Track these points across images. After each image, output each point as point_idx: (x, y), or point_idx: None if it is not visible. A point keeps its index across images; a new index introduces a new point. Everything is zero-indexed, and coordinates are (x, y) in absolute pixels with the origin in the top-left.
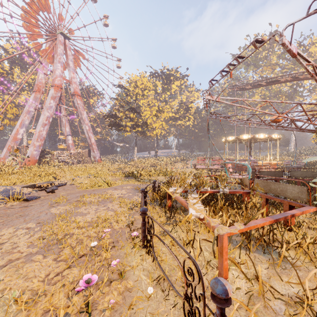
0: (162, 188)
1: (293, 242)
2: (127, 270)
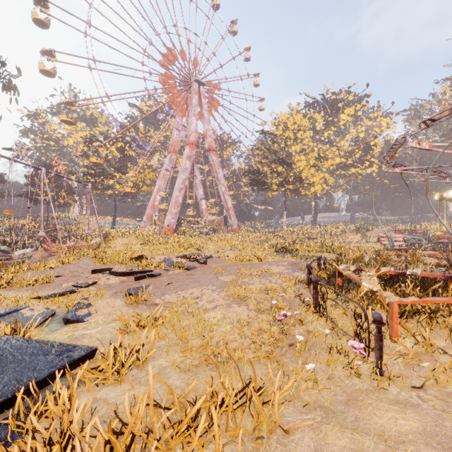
0: (328, 267)
1: None
2: (304, 323)
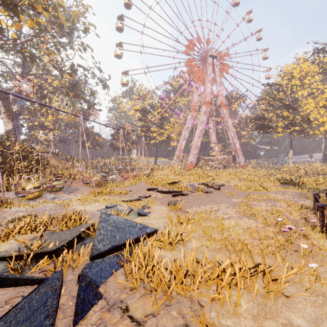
0: None
1: None
2: (309, 238)
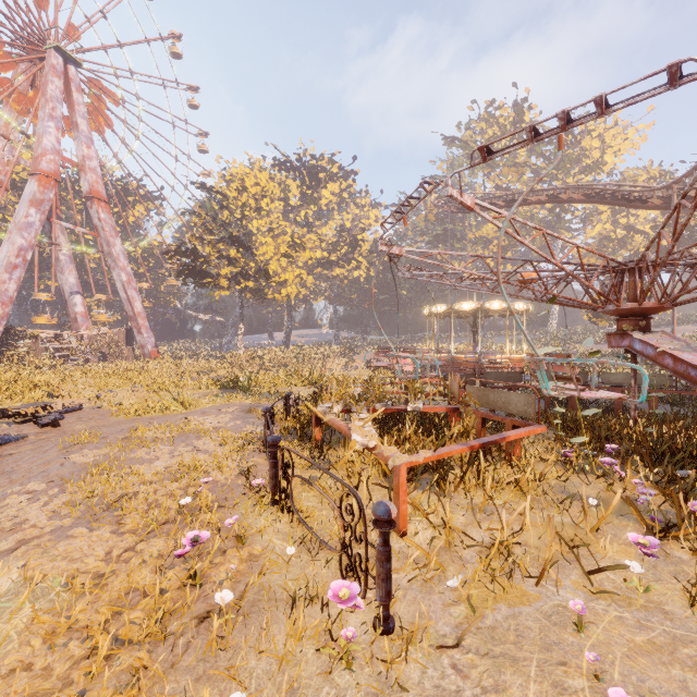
0: (303, 409)
1: (510, 480)
2: (249, 536)
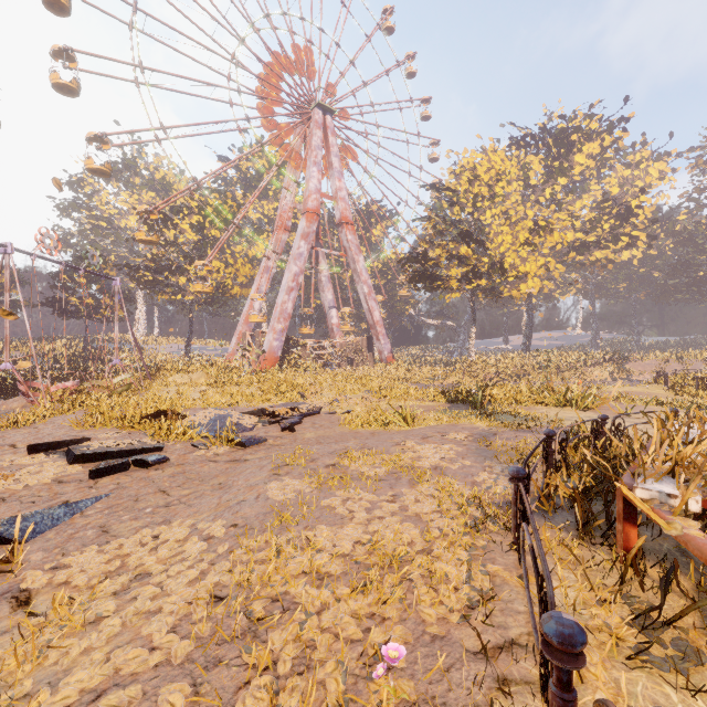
0: (571, 453)
1: None
2: None
